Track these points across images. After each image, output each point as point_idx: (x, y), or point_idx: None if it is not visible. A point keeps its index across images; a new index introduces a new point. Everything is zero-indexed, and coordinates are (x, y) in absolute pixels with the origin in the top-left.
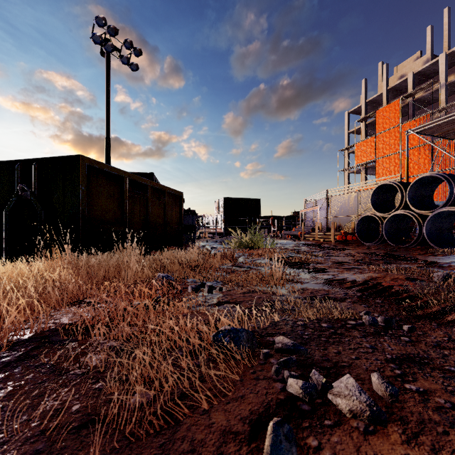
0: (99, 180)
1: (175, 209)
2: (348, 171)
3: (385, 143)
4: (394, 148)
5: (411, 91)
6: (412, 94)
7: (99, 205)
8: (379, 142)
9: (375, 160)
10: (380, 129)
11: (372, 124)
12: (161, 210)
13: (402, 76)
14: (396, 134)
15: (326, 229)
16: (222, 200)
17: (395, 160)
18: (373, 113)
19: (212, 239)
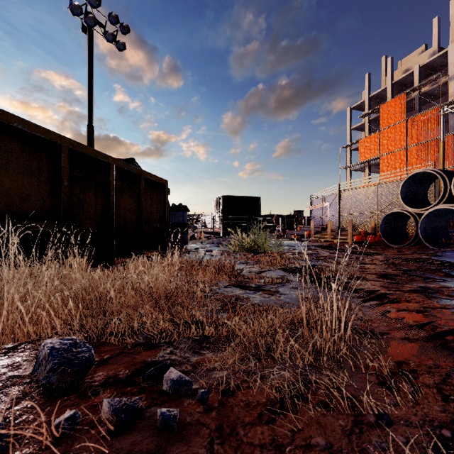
0: (3, 142)
1: (156, 201)
2: (350, 169)
3: (390, 139)
4: (399, 144)
5: (418, 84)
6: (419, 87)
7: (5, 185)
8: (383, 138)
9: (379, 157)
10: (385, 125)
11: (376, 120)
12: (134, 202)
13: (407, 70)
14: (401, 129)
15: (338, 228)
16: (220, 199)
17: (401, 156)
18: (377, 108)
19: (207, 240)
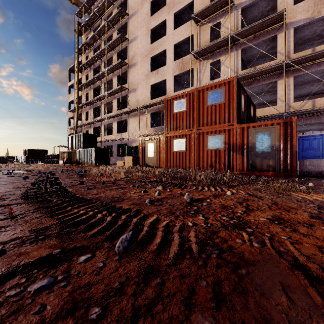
0: None
1: (2, 159)
2: None
3: None
4: None
5: None
6: None
7: None
8: None
9: None
10: None
11: None
12: (0, 160)
13: None
14: None
15: None
16: (27, 150)
17: None
18: None
19: None
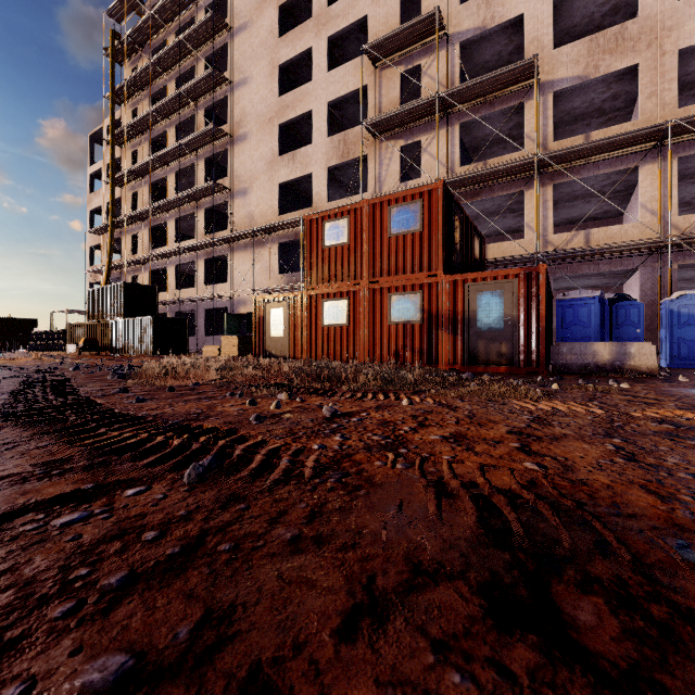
0: None
1: None
2: None
3: None
4: None
5: None
6: None
7: None
8: None
9: None
10: None
11: None
12: None
13: None
14: None
15: None
16: None
17: None
18: None
19: None
